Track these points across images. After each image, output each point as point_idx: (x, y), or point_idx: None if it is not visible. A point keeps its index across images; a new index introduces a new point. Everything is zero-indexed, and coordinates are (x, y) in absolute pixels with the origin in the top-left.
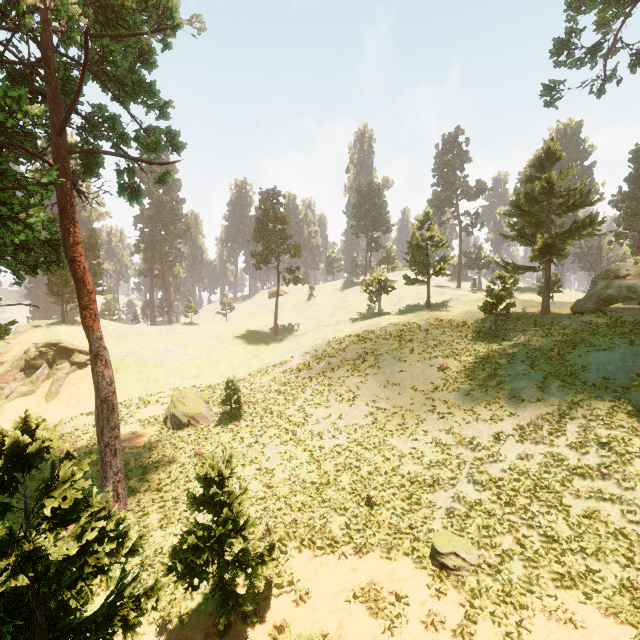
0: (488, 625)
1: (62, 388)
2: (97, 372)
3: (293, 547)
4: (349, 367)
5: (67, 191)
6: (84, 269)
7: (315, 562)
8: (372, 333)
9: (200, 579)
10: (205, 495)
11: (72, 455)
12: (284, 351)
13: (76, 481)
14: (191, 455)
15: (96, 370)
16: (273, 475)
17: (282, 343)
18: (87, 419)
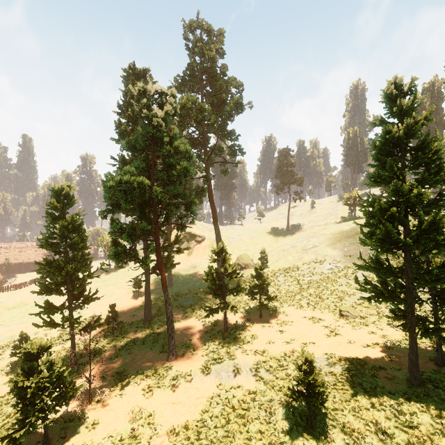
0: (350, 327)
1: (193, 251)
2: (217, 240)
3: (285, 305)
4: (324, 247)
5: (210, 179)
6: (214, 205)
7: (293, 310)
8: (343, 230)
9: (254, 298)
10: (255, 275)
11: (227, 253)
12: (291, 239)
13: (229, 258)
14: (247, 278)
15: (217, 240)
16: (280, 287)
17: (291, 235)
18: (204, 264)
